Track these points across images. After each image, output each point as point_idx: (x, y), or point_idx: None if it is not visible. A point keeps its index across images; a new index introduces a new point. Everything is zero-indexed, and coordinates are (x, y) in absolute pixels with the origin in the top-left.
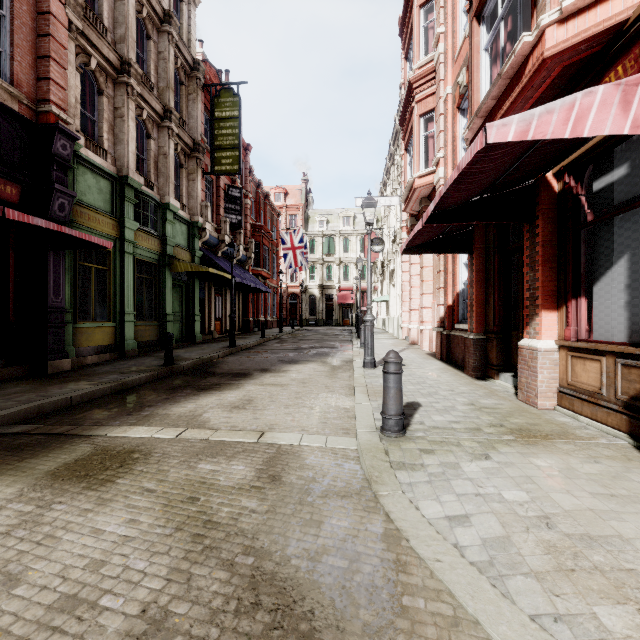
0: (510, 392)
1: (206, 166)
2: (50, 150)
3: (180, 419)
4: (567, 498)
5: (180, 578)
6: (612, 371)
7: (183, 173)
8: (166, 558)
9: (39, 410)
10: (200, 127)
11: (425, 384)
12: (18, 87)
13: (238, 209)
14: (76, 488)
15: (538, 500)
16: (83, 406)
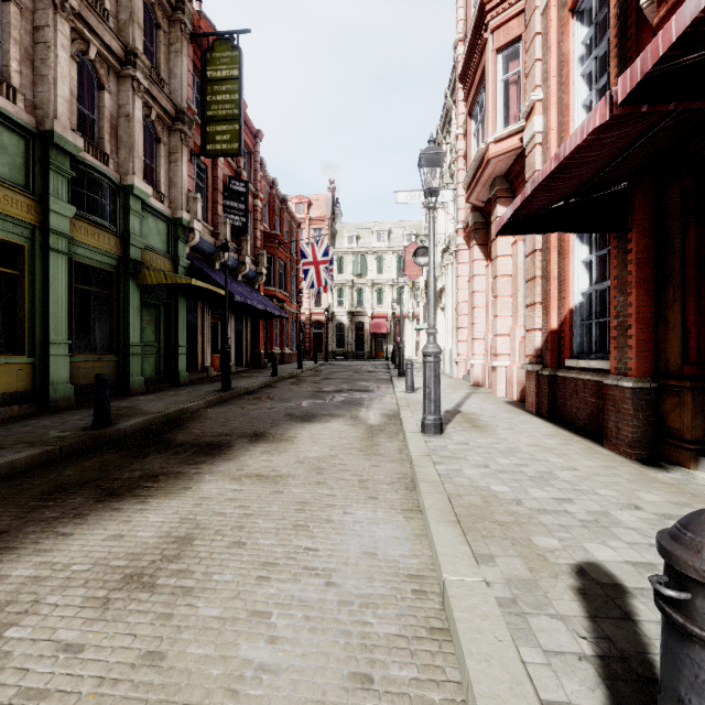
0: None
1: (197, 147)
2: None
3: None
4: None
5: None
6: None
7: (161, 150)
8: None
9: None
10: (186, 90)
11: (560, 482)
12: None
13: (242, 208)
14: None
15: None
16: None
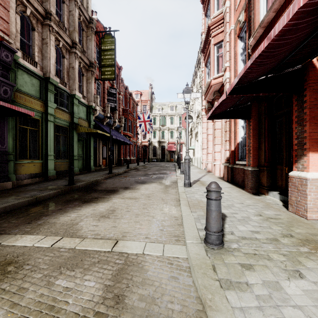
0: (279, 204)
1: (97, 76)
2: None
3: (61, 227)
4: None
5: None
6: None
7: (84, 79)
8: None
9: None
10: (93, 54)
11: (223, 198)
12: None
13: (115, 100)
14: None
15: None
16: (3, 215)
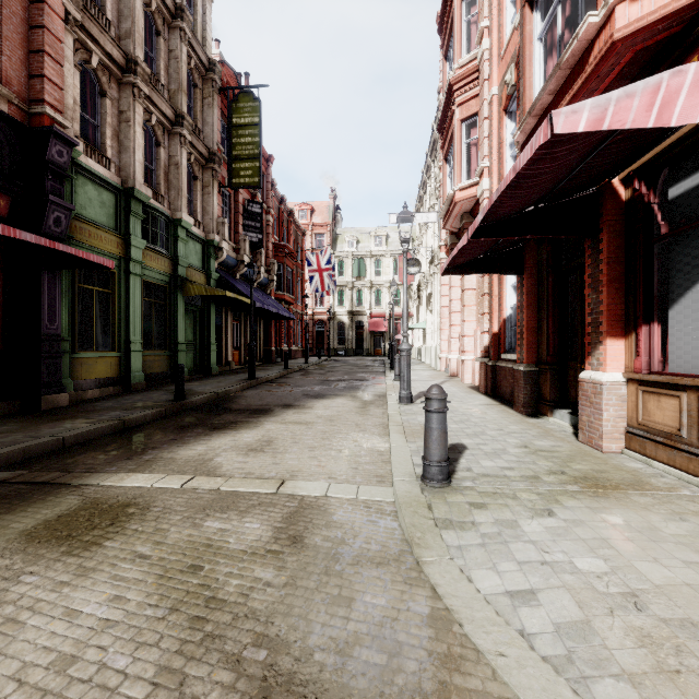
0: (568, 432)
1: (223, 178)
2: (44, 157)
3: (187, 464)
4: (656, 568)
5: (170, 682)
6: (694, 409)
7: (197, 186)
8: (155, 652)
9: (25, 453)
10: (216, 135)
11: (469, 422)
12: (7, 85)
13: (259, 226)
14: (54, 553)
15: (620, 571)
16: (77, 448)
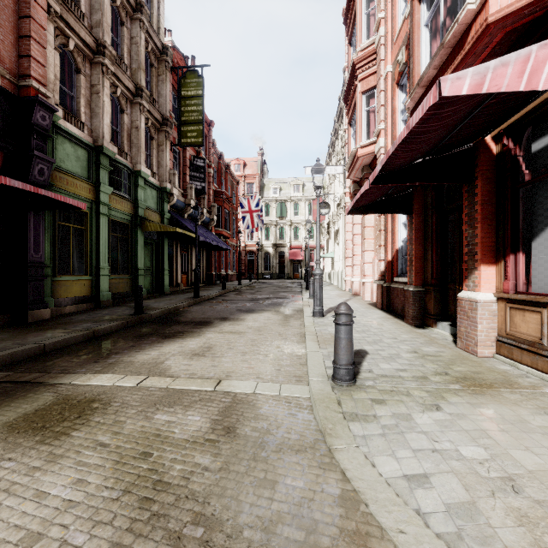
0: (448, 340)
1: (174, 139)
2: (30, 120)
3: (143, 366)
4: (528, 456)
5: None
6: None
7: (153, 145)
8: (109, 529)
9: (12, 357)
10: (168, 104)
11: (370, 332)
12: (1, 63)
13: (202, 177)
14: (29, 442)
15: (498, 458)
16: (55, 353)
